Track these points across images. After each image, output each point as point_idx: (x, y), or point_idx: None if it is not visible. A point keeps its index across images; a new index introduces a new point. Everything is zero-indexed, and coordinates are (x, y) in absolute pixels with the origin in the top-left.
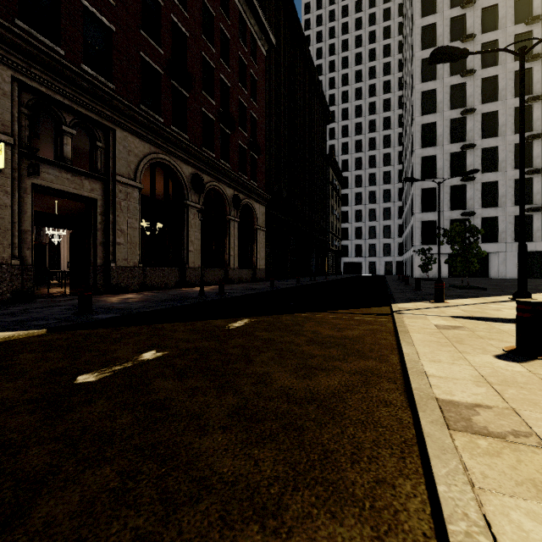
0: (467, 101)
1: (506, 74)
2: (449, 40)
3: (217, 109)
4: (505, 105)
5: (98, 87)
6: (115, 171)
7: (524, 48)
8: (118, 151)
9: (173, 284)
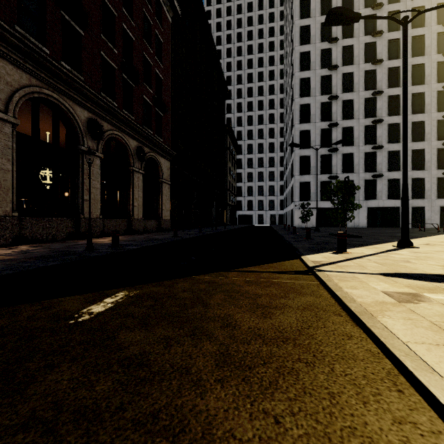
0: (333, 89)
1: (359, 72)
2: (319, 40)
3: (119, 58)
4: (358, 95)
5: None
6: None
7: (407, 18)
8: None
9: (63, 235)
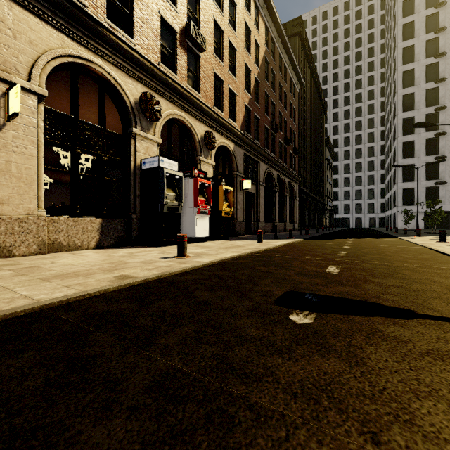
0: (440, 100)
1: None
2: (425, 56)
3: (283, 136)
4: None
5: (259, 147)
6: (259, 180)
7: None
8: (260, 171)
9: (270, 230)
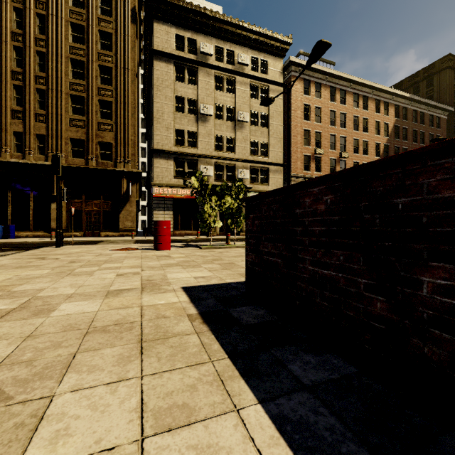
0: None
1: None
2: None
3: None
4: None
5: None
6: None
7: None
8: None
9: None
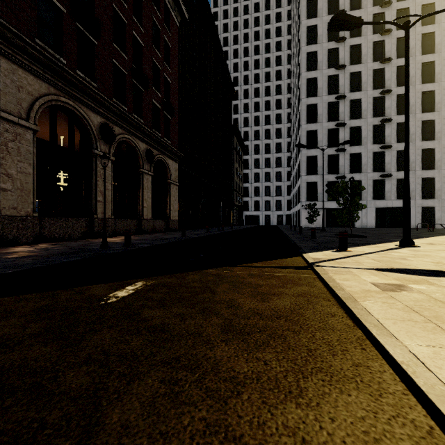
0: (340, 89)
1: (367, 71)
2: (327, 40)
3: (129, 64)
4: (366, 95)
5: None
6: None
7: (409, 23)
8: (3, 84)
9: (78, 234)
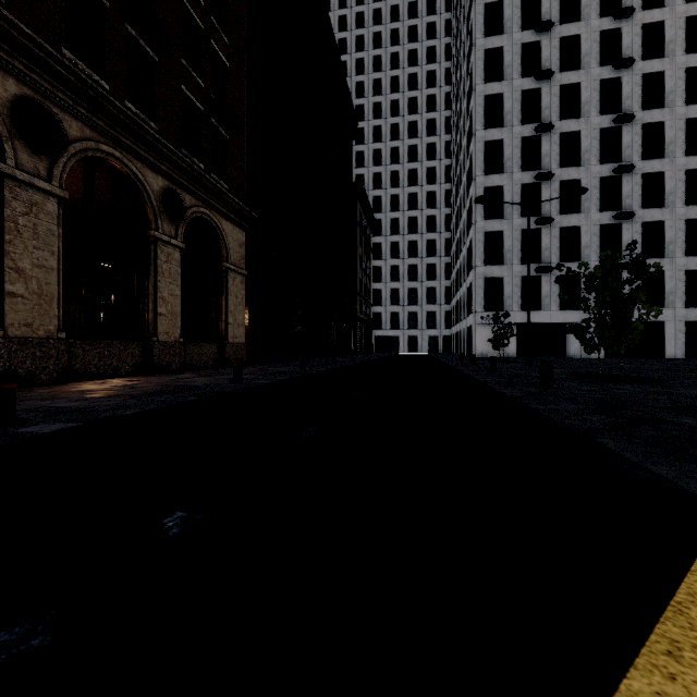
0: (543, 114)
1: (591, 82)
2: (519, 27)
3: None
4: (589, 124)
5: None
6: None
7: None
8: None
9: None
